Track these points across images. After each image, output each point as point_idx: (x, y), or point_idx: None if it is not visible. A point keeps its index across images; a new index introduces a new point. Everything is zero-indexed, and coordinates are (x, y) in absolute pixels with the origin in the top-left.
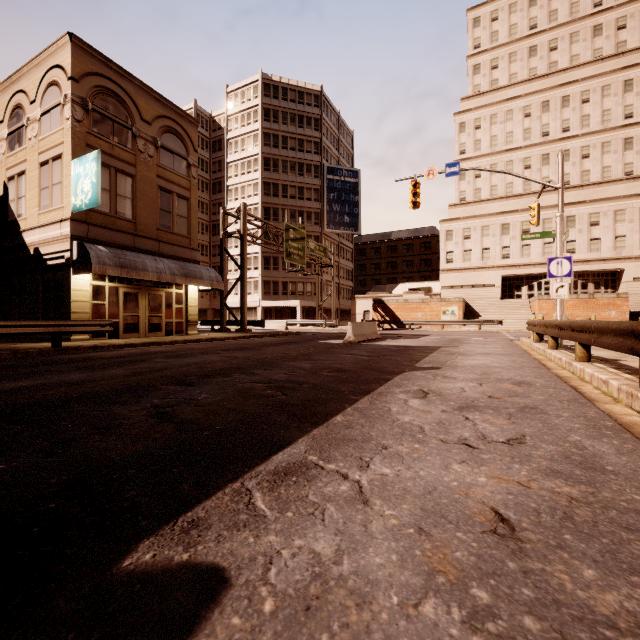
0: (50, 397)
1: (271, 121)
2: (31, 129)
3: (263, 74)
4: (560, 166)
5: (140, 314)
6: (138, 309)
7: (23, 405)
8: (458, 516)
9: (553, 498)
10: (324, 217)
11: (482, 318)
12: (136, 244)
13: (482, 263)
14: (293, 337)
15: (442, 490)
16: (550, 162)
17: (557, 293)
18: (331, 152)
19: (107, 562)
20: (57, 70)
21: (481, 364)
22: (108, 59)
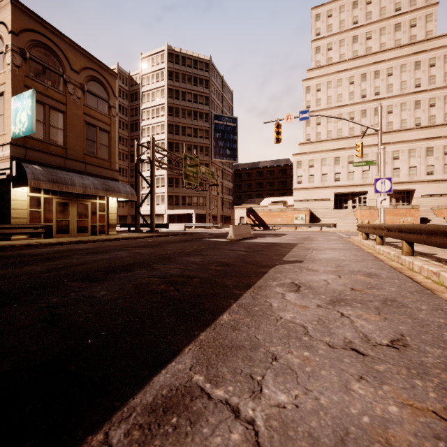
0: None
1: (174, 80)
2: None
3: (168, 46)
4: (379, 114)
5: (70, 219)
6: (68, 215)
7: None
8: None
9: None
10: (212, 150)
11: (322, 222)
12: (66, 165)
13: (321, 184)
14: (189, 236)
15: (356, 435)
16: (367, 115)
17: (381, 204)
18: (217, 104)
19: None
20: None
21: (332, 257)
22: (43, 20)
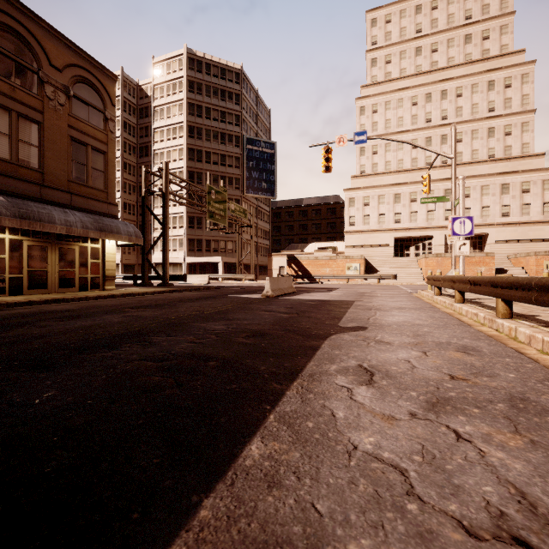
0: None
1: (195, 92)
2: None
3: (188, 49)
4: (453, 139)
5: (49, 269)
6: (46, 264)
7: None
8: None
9: None
10: (244, 182)
11: (380, 273)
12: (43, 195)
13: (379, 226)
14: (213, 291)
15: None
16: (432, 144)
17: (460, 250)
18: (250, 125)
19: None
20: None
21: (404, 321)
22: None
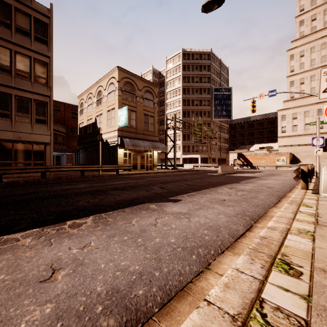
0: (134, 184)
1: (186, 70)
2: (104, 99)
3: (182, 49)
4: None
5: (137, 162)
6: (137, 160)
7: (131, 185)
8: (217, 199)
9: (237, 199)
10: (212, 113)
11: (302, 163)
12: (136, 136)
13: (304, 132)
14: (196, 172)
15: (217, 198)
16: None
17: (316, 153)
18: (216, 80)
19: (167, 198)
20: (113, 79)
21: (266, 182)
22: (128, 71)
